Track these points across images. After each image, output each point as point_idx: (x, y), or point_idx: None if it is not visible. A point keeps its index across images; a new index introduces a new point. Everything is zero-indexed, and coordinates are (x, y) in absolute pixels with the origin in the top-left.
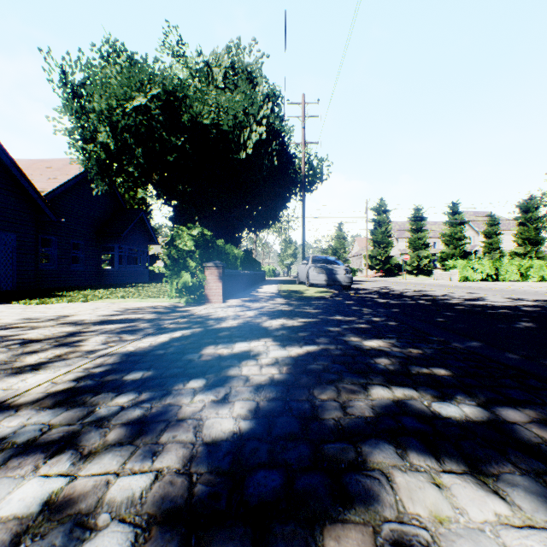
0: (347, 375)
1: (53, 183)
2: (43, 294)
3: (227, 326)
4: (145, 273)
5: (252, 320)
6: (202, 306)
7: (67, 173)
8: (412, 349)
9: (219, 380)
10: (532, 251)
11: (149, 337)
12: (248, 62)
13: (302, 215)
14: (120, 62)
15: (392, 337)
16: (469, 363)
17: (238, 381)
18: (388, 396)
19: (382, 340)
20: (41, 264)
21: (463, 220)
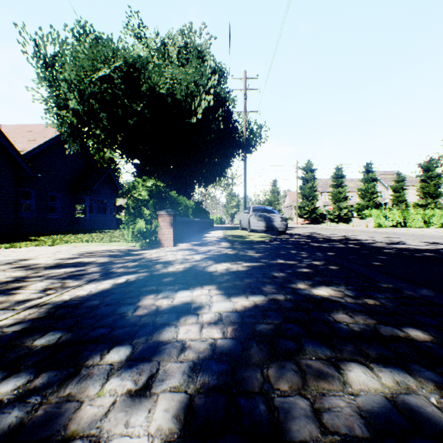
0: (307, 343)
1: (32, 144)
2: (17, 238)
3: (173, 270)
4: (113, 221)
5: (198, 264)
6: (154, 249)
7: (45, 135)
8: (367, 300)
9: (147, 349)
10: (431, 203)
11: (92, 283)
12: (198, 43)
13: (244, 172)
14: (89, 40)
15: (339, 283)
16: (441, 320)
17: (171, 351)
18: (375, 385)
19: (331, 288)
20: (26, 213)
21: (375, 178)
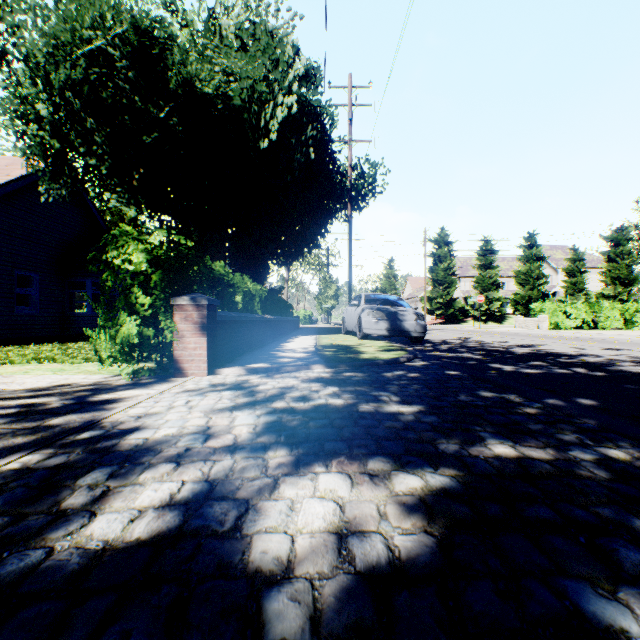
0: None
1: None
2: None
3: (101, 538)
4: None
5: (228, 480)
6: (158, 385)
7: (9, 173)
8: None
9: None
10: (623, 293)
11: None
12: (274, 26)
13: (349, 240)
14: None
15: None
16: None
17: None
18: None
19: None
20: None
21: (542, 255)
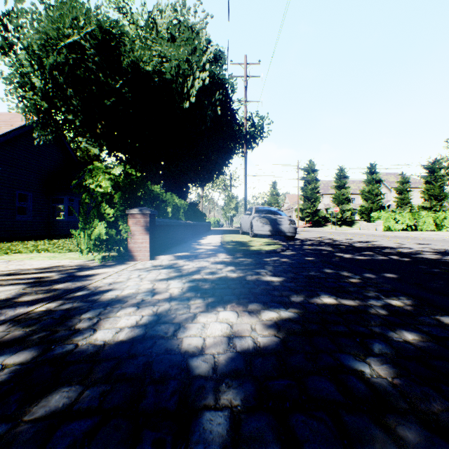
0: None
1: None
2: None
3: (102, 340)
4: None
5: (168, 314)
6: (119, 266)
7: (13, 124)
8: None
9: None
10: (436, 205)
11: None
12: (193, 22)
13: (245, 169)
14: (58, 5)
15: None
16: None
17: None
18: None
19: None
20: None
21: (379, 179)
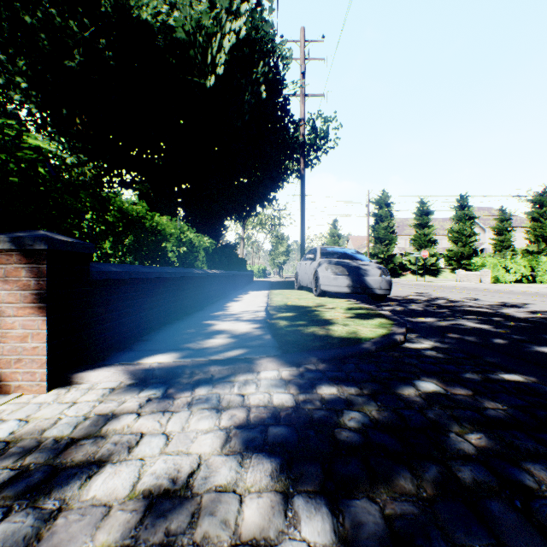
0: None
1: None
2: None
3: None
4: None
5: None
6: None
7: None
8: None
9: None
10: (546, 249)
11: None
12: None
13: (302, 194)
14: None
15: None
16: None
17: None
18: None
19: None
20: None
21: (473, 215)
